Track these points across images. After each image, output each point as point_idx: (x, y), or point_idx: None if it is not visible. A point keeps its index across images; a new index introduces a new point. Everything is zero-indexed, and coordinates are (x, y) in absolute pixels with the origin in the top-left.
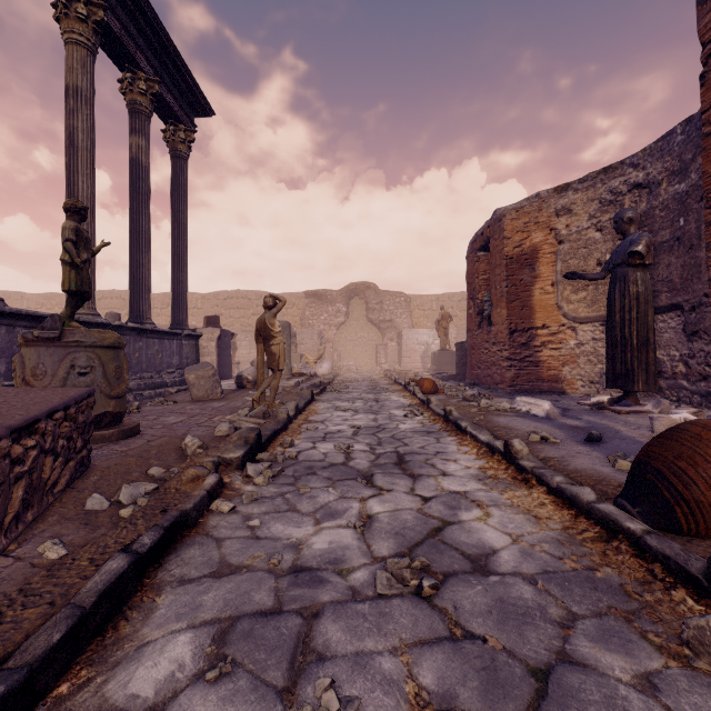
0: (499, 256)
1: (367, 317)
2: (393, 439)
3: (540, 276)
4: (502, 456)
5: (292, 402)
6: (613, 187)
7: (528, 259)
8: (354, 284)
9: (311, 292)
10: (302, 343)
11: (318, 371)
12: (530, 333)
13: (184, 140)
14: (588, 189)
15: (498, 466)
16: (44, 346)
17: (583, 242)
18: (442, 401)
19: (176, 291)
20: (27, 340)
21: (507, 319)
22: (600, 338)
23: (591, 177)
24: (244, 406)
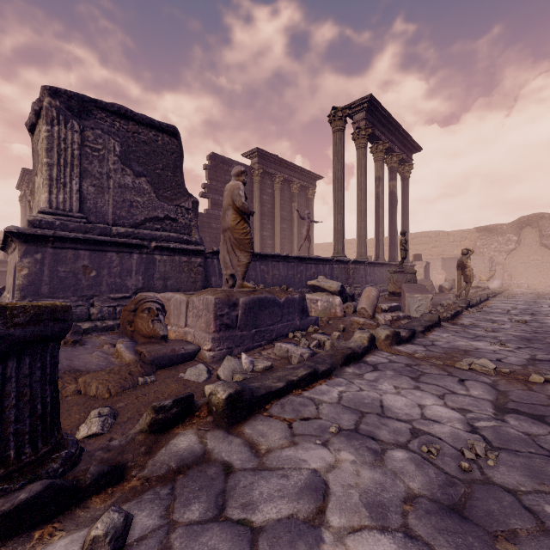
0: None
1: (540, 242)
2: (533, 311)
3: None
4: None
5: (477, 297)
6: None
7: None
8: (526, 217)
9: (481, 228)
10: (474, 267)
11: (489, 286)
12: None
13: (408, 170)
14: None
15: None
16: (399, 273)
17: None
18: None
19: None
20: (394, 272)
21: None
22: None
23: None
24: (450, 298)
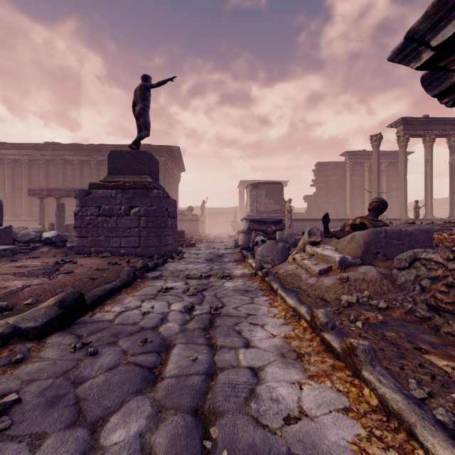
0: None
1: None
2: None
3: None
4: None
5: None
6: None
7: None
8: None
9: None
10: None
11: None
12: None
13: None
14: None
15: None
16: None
17: None
18: None
19: None
20: None
21: None
22: None
23: None
24: None
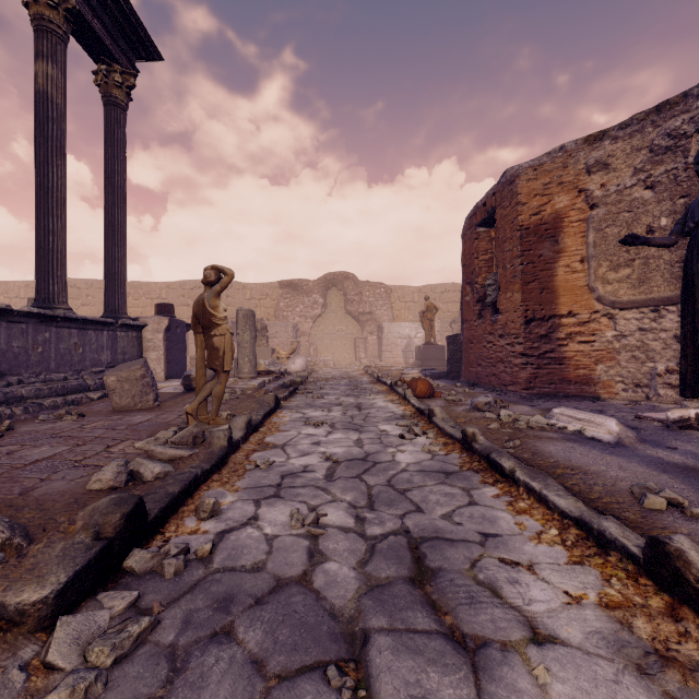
0: (510, 227)
1: (345, 309)
2: (393, 491)
3: (565, 250)
4: (639, 566)
5: (242, 417)
6: (673, 128)
7: (549, 229)
8: (332, 274)
9: (286, 282)
10: (275, 337)
11: (290, 368)
12: (552, 323)
13: (121, 84)
14: (632, 136)
15: (640, 596)
16: None
17: (626, 204)
18: (445, 410)
19: (110, 271)
20: None
21: (521, 305)
22: (650, 328)
23: (637, 119)
24: (178, 420)
